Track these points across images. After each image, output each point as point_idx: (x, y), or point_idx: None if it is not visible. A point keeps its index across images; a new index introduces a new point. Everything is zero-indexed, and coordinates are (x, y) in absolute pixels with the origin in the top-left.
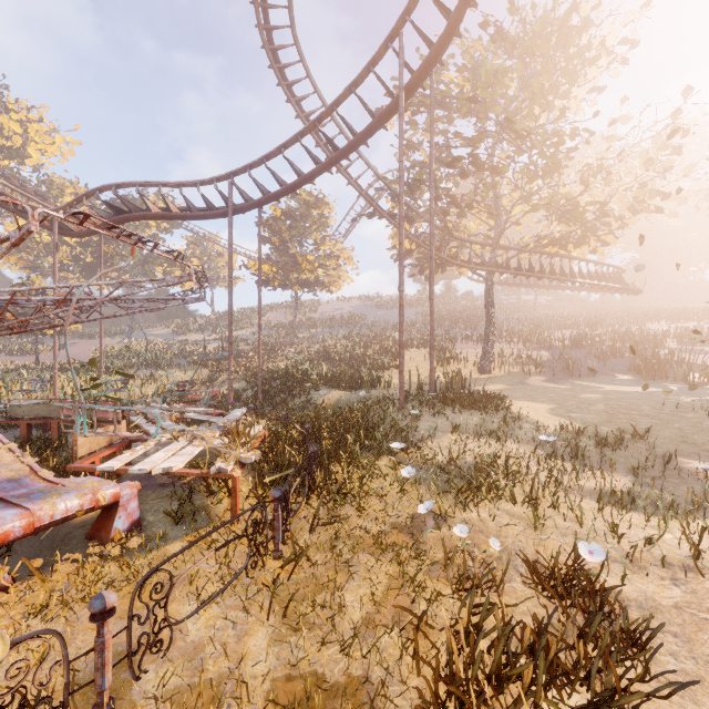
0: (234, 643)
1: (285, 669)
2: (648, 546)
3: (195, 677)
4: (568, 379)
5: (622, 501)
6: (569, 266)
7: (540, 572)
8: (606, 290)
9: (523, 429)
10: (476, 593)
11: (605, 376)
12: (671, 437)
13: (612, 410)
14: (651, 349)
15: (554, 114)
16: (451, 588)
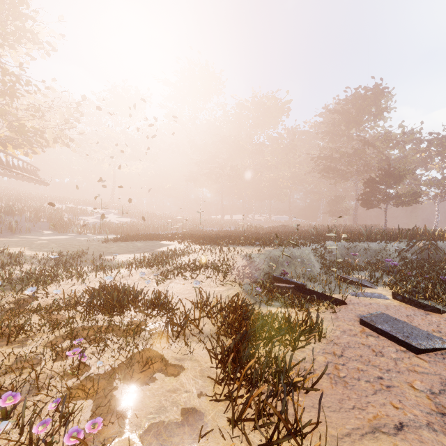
0: (0, 358)
1: (44, 343)
2: (117, 275)
3: (3, 369)
4: (14, 235)
5: (102, 268)
6: (6, 159)
7: (98, 289)
8: (25, 179)
9: (25, 259)
10: (79, 305)
11: (37, 232)
12: (95, 251)
13: (62, 245)
14: (60, 217)
15: (1, 52)
16: (71, 307)
